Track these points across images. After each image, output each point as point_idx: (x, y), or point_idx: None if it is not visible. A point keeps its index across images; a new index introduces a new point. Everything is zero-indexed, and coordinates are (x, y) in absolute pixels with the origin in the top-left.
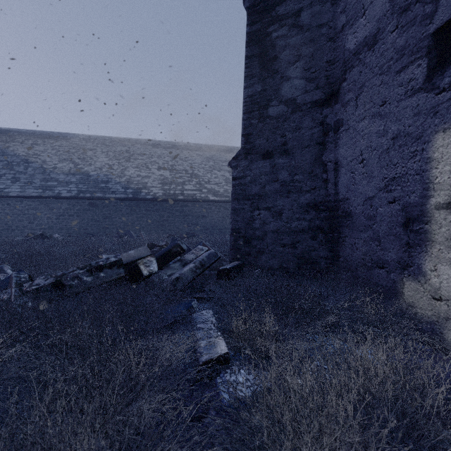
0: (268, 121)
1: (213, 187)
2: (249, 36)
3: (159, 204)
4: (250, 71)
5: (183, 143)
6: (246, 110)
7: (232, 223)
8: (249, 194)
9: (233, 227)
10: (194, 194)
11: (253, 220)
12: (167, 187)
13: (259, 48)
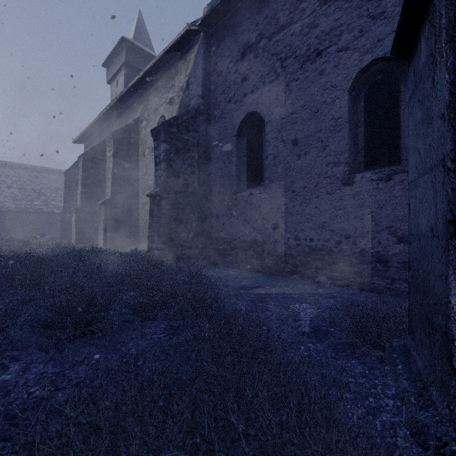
0: (70, 205)
1: (57, 203)
2: (65, 183)
3: (12, 214)
4: (66, 192)
5: (30, 165)
6: (65, 201)
7: (60, 228)
8: (65, 221)
9: (61, 229)
10: (42, 208)
11: (66, 228)
12: (18, 202)
13: (68, 187)
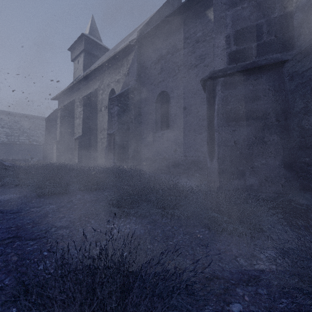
0: (49, 139)
1: (35, 138)
2: (46, 125)
3: (6, 145)
4: (46, 131)
5: (15, 112)
6: (45, 137)
7: (43, 154)
8: (46, 150)
9: (43, 155)
10: (25, 141)
11: (47, 153)
12: (9, 137)
13: (48, 128)
